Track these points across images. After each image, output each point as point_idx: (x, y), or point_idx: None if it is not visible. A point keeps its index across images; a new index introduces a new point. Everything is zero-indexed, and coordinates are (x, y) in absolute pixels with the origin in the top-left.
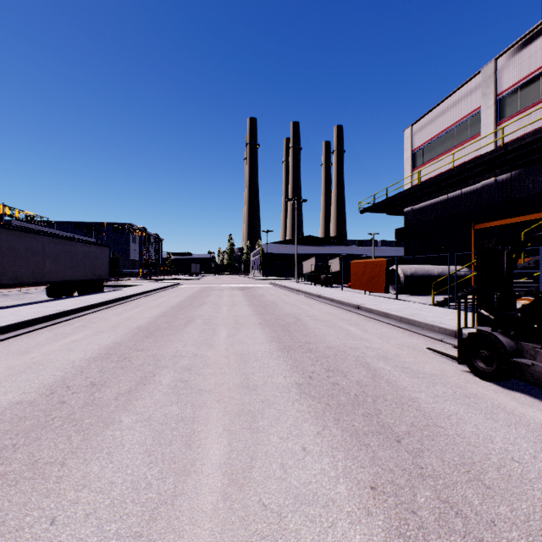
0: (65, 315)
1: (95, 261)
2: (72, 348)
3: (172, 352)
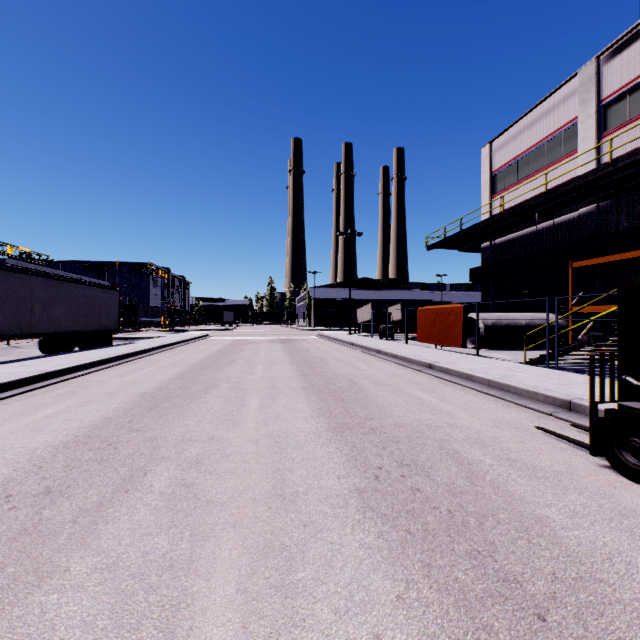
0: (50, 377)
1: (100, 307)
2: (41, 427)
3: (179, 434)
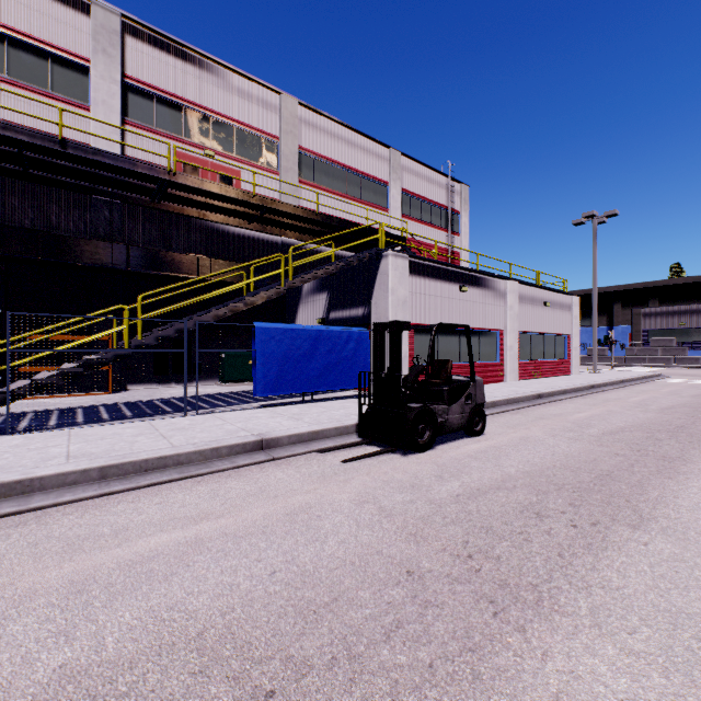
0: None
1: None
2: None
3: None
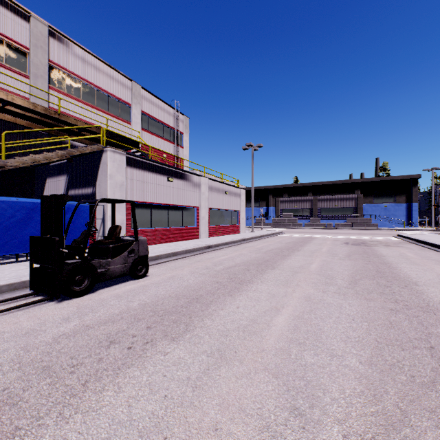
0: None
1: None
2: None
3: None
